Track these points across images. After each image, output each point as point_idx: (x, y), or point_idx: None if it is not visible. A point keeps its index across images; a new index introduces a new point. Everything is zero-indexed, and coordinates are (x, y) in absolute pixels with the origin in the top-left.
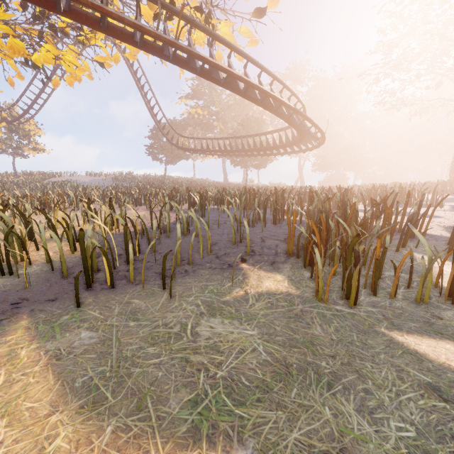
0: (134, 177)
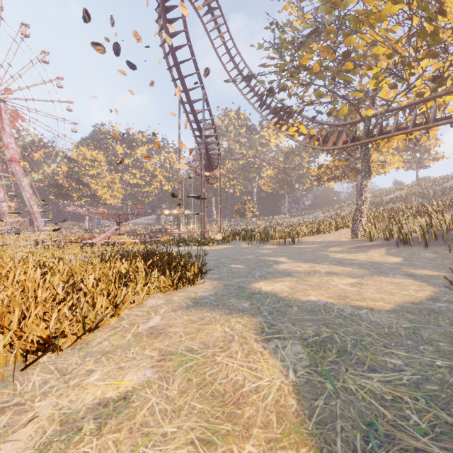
0: None
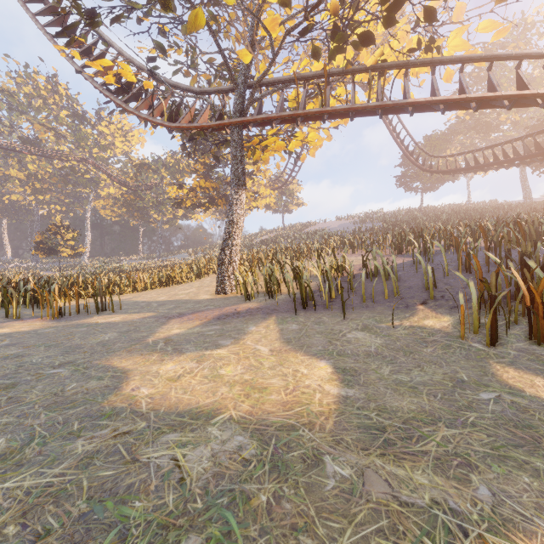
0: (382, 216)
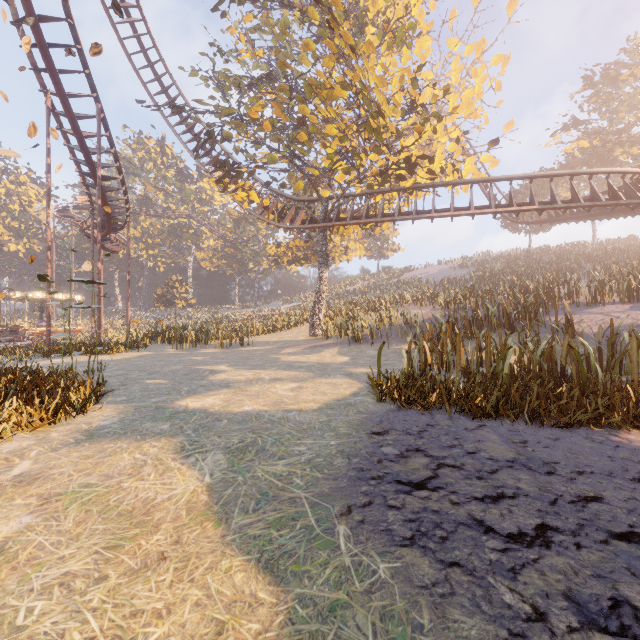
0: (484, 260)
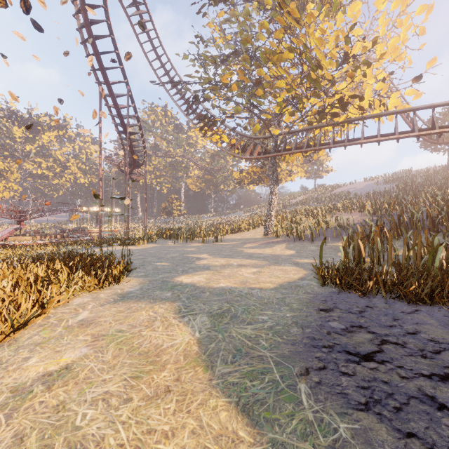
0: (405, 176)
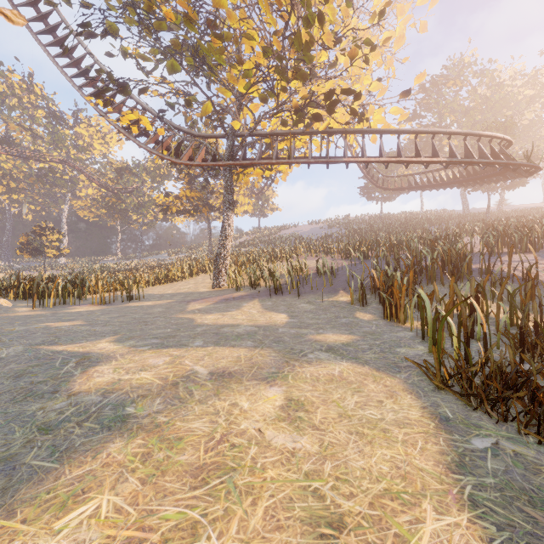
0: (347, 222)
